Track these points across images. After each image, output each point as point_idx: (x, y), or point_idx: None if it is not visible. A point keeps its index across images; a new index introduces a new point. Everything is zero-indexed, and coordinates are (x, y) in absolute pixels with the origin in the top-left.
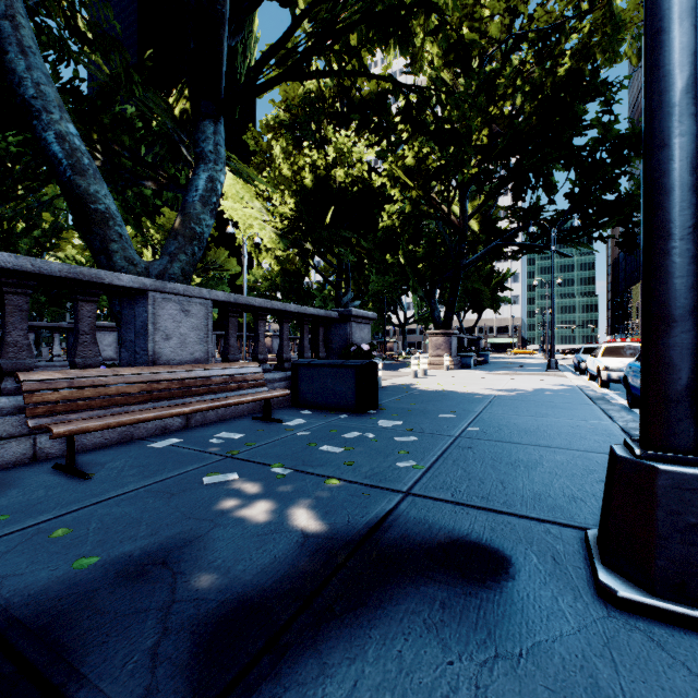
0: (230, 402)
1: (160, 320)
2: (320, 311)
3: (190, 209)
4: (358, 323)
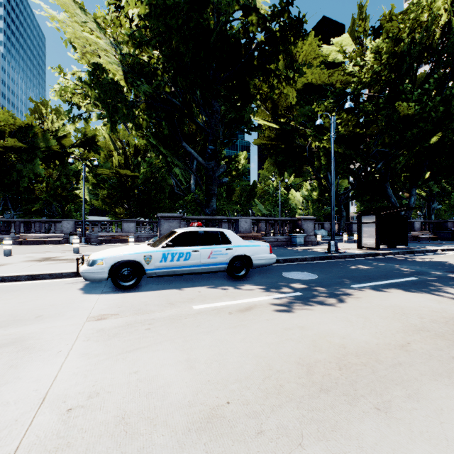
0: (429, 236)
1: (415, 225)
2: (438, 221)
3: (410, 205)
4: (449, 223)
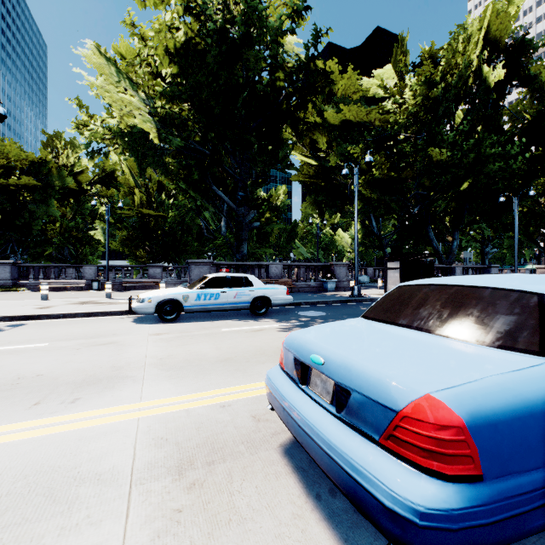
0: None
1: (456, 271)
2: (481, 266)
3: (453, 250)
4: (493, 268)
